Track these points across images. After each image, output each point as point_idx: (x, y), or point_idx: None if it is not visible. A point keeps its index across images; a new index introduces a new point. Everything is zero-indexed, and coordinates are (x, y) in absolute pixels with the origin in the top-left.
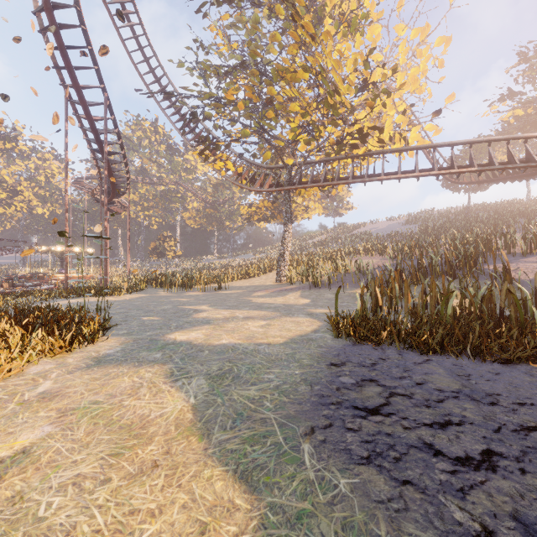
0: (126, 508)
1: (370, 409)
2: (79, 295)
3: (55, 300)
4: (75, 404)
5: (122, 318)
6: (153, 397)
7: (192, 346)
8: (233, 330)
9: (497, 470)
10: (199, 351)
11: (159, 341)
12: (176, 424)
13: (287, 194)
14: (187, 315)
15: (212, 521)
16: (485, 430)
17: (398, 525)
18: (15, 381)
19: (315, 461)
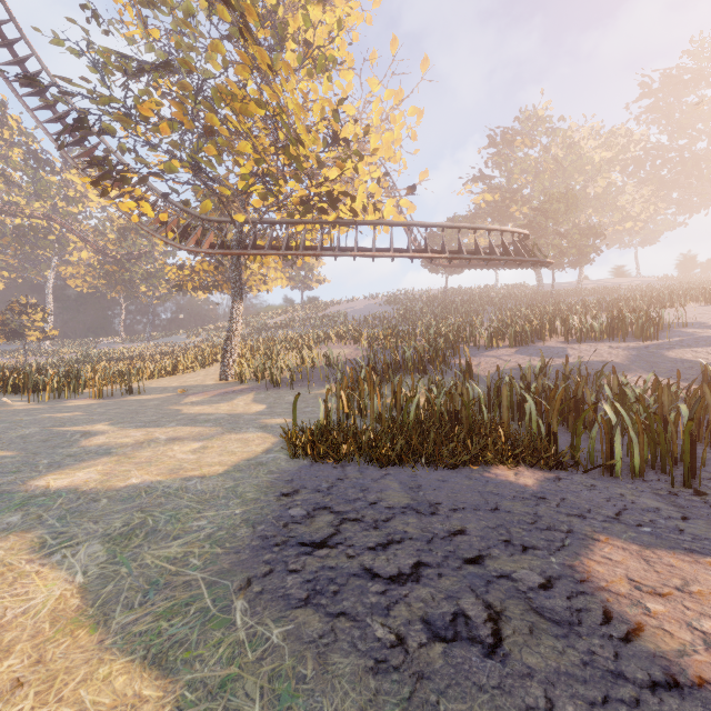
0: None
1: (318, 542)
2: None
3: None
4: None
5: None
6: (10, 587)
7: (79, 494)
8: (150, 461)
9: (421, 580)
10: (91, 501)
11: (15, 493)
12: (53, 618)
13: (236, 260)
14: (69, 442)
15: None
16: (420, 543)
17: (325, 659)
18: None
19: (249, 617)
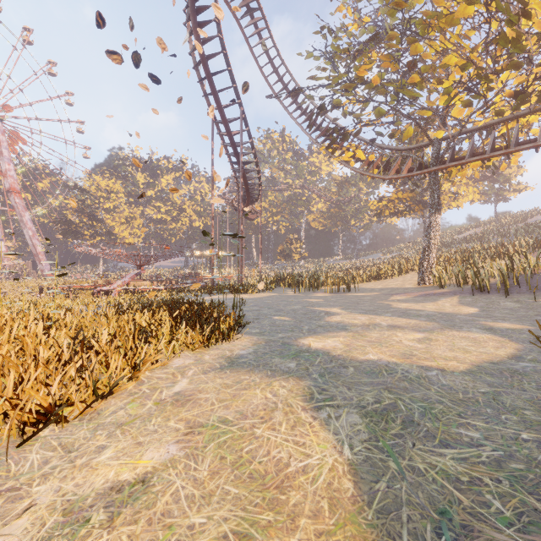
0: None
1: None
2: (221, 292)
3: (204, 296)
4: (204, 417)
5: (255, 316)
6: (291, 430)
7: (331, 357)
8: (379, 341)
9: None
10: (341, 366)
11: (291, 345)
12: (329, 497)
13: (433, 176)
14: (318, 317)
15: None
16: None
17: None
18: (159, 373)
19: None
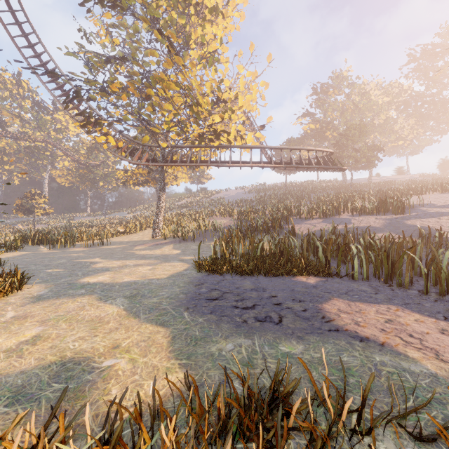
0: (113, 339)
1: (213, 299)
2: None
3: None
4: (46, 318)
5: (27, 272)
6: (97, 309)
7: (105, 284)
8: (130, 273)
9: (255, 309)
10: (111, 286)
11: (76, 284)
12: (119, 316)
13: (161, 168)
14: (86, 266)
15: (152, 335)
16: (256, 299)
17: (219, 325)
18: None
19: (190, 316)
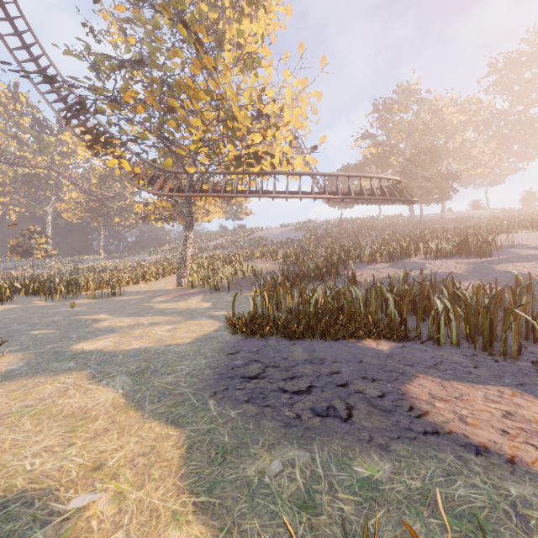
0: (96, 452)
1: (252, 377)
2: None
3: None
4: (5, 411)
5: (4, 334)
6: (84, 394)
7: (104, 353)
8: (142, 336)
9: (311, 393)
10: (113, 356)
11: (65, 352)
12: (113, 407)
13: (188, 200)
14: (86, 325)
15: (158, 444)
16: (312, 377)
17: (259, 422)
18: None
19: (217, 407)
